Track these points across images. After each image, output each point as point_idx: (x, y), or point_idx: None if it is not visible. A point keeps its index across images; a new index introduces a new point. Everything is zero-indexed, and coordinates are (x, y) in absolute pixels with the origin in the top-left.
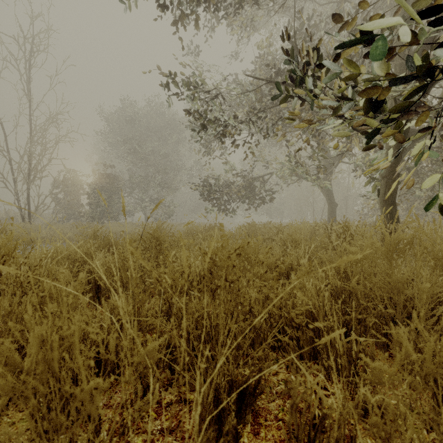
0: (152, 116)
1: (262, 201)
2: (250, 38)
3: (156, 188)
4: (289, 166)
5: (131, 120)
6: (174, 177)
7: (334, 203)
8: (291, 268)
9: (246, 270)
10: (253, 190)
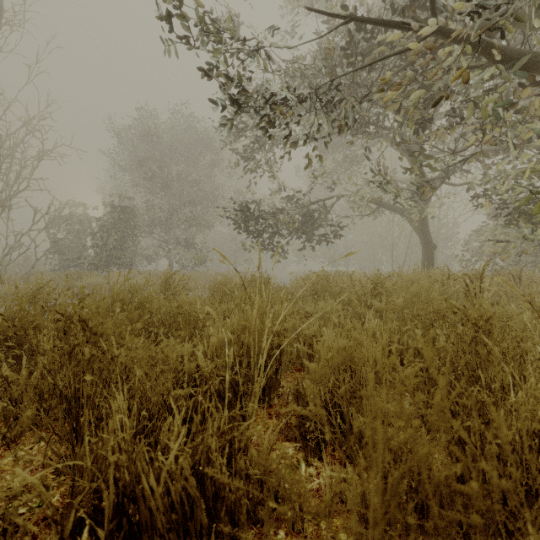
0: (178, 130)
1: (327, 242)
2: (312, 3)
3: (182, 226)
4: (371, 188)
5: (149, 134)
6: (208, 212)
7: (432, 243)
8: (537, 450)
9: (343, 406)
10: (315, 227)
